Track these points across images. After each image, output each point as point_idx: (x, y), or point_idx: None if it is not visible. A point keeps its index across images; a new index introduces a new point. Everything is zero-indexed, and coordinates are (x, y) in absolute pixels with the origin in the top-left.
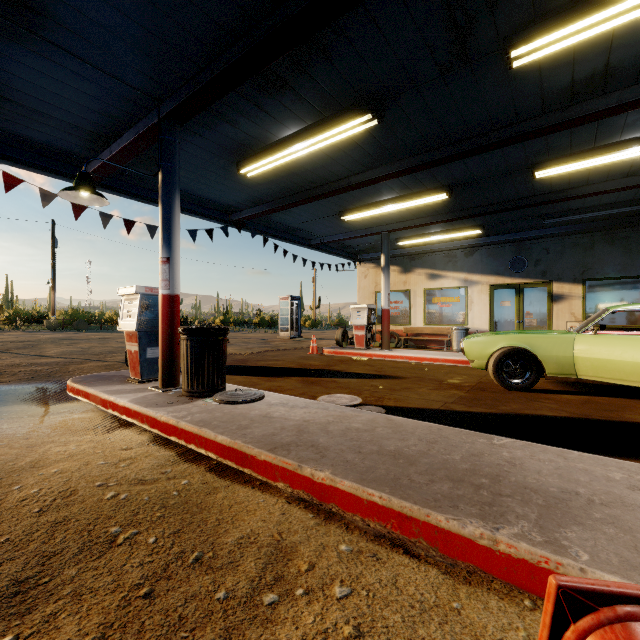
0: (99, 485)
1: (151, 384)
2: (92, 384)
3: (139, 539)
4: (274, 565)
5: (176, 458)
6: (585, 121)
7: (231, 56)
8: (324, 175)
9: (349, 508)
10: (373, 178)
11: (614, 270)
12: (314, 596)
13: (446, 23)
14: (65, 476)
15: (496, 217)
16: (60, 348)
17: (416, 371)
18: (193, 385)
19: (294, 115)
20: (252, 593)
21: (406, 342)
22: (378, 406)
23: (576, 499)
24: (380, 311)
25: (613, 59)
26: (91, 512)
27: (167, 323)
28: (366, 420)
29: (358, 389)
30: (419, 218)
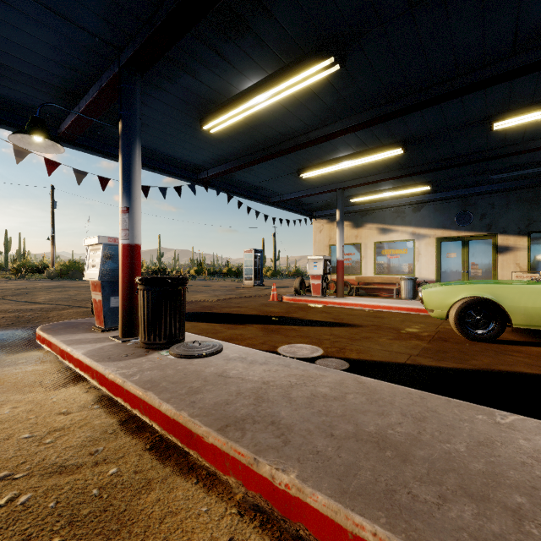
0: (3, 477)
1: (114, 333)
2: (57, 332)
3: None
4: None
5: (116, 428)
6: None
7: None
8: (284, 131)
9: (325, 537)
10: (331, 132)
11: None
12: None
13: None
14: None
15: (445, 173)
16: (50, 295)
17: (372, 319)
18: (150, 336)
19: (254, 63)
20: None
21: (358, 290)
22: (341, 359)
23: None
24: (334, 262)
25: None
26: None
27: (127, 273)
28: (333, 382)
29: (318, 338)
30: (372, 175)
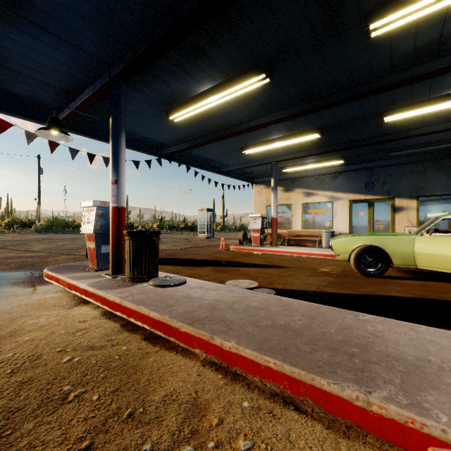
0: (59, 351)
1: (104, 272)
2: (62, 272)
3: (85, 397)
4: (191, 420)
5: (119, 328)
6: (423, 78)
7: (161, 30)
8: (230, 120)
9: (250, 371)
10: (266, 122)
11: (440, 189)
12: (223, 449)
13: (321, 3)
14: (34, 343)
15: (354, 151)
16: (42, 245)
17: (297, 262)
18: (134, 273)
19: (208, 75)
20: (173, 446)
21: (289, 241)
22: (270, 288)
23: (429, 366)
24: (270, 219)
25: (446, 31)
26: (51, 373)
27: (115, 227)
28: (262, 300)
29: (255, 276)
30: (298, 152)
